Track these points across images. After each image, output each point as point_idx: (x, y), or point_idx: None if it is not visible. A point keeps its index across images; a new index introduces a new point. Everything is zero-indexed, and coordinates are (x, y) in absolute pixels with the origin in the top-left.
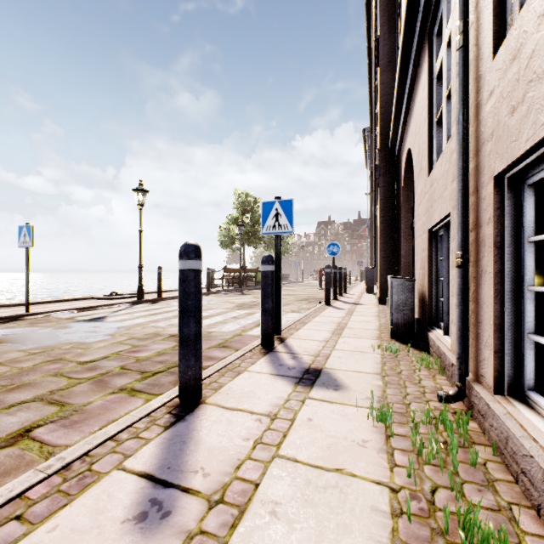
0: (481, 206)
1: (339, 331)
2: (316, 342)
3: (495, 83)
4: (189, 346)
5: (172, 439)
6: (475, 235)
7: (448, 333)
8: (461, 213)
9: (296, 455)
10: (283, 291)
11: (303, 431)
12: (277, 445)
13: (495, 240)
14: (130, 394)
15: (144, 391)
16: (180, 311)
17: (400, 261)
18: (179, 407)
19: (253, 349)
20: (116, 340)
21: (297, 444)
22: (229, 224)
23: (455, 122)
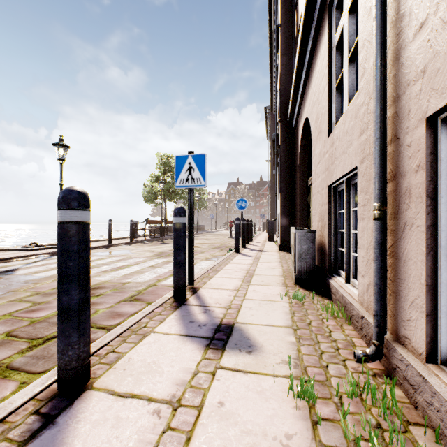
0: (404, 154)
1: (248, 279)
2: (228, 291)
3: (429, 11)
4: (69, 319)
5: None
6: (394, 186)
7: (349, 281)
8: (378, 163)
9: None
10: (199, 240)
11: (212, 427)
12: None
13: (427, 190)
14: (1, 376)
15: (23, 368)
16: (58, 275)
17: (297, 214)
18: (54, 400)
19: (164, 303)
20: (16, 297)
21: None
22: (152, 182)
23: (363, 77)
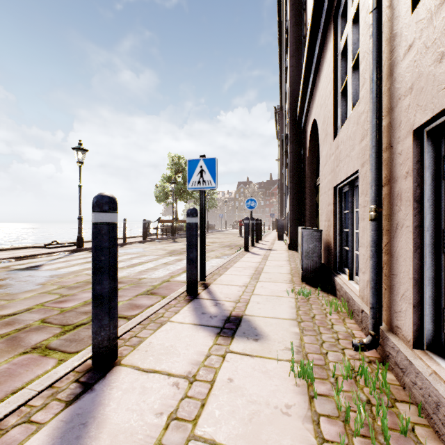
0: (396, 161)
1: (257, 276)
2: (237, 287)
3: (415, 36)
4: (101, 305)
5: (71, 422)
6: (389, 190)
7: (353, 278)
8: (374, 169)
9: (214, 434)
10: (209, 239)
11: (222, 397)
12: (193, 421)
13: (414, 194)
14: (42, 354)
15: (60, 349)
16: (92, 267)
17: (306, 214)
18: (90, 372)
19: (178, 297)
20: (45, 289)
21: (216, 418)
22: (163, 182)
23: (363, 86)
